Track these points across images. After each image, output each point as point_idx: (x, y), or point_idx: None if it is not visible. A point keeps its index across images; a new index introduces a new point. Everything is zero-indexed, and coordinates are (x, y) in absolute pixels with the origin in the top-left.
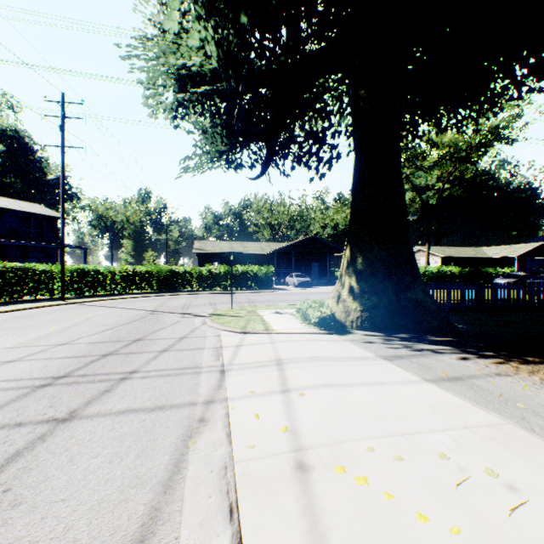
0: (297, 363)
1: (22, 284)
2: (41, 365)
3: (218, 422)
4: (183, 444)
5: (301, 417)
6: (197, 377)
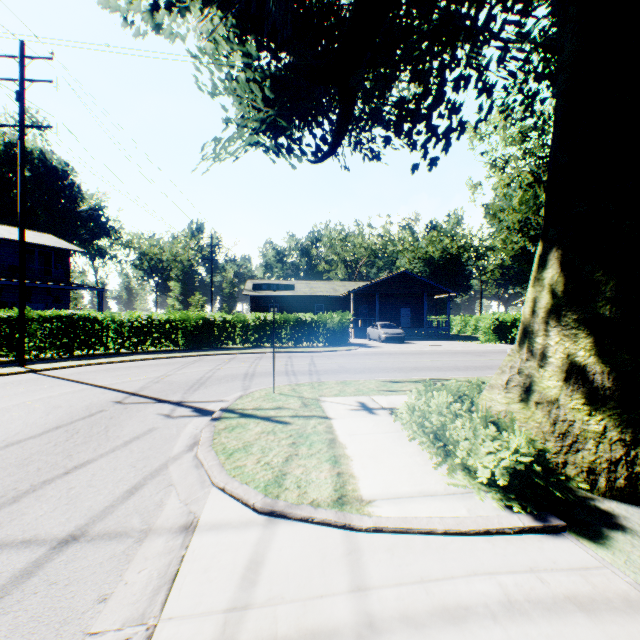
0: None
1: None
2: None
3: None
4: None
5: None
6: None
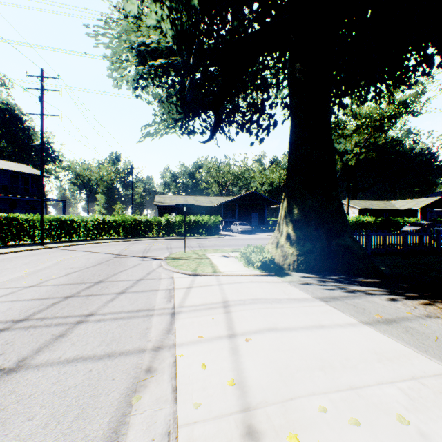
0: (243, 305)
1: (7, 231)
2: (5, 307)
3: (165, 372)
4: (126, 401)
5: (248, 367)
6: (149, 321)
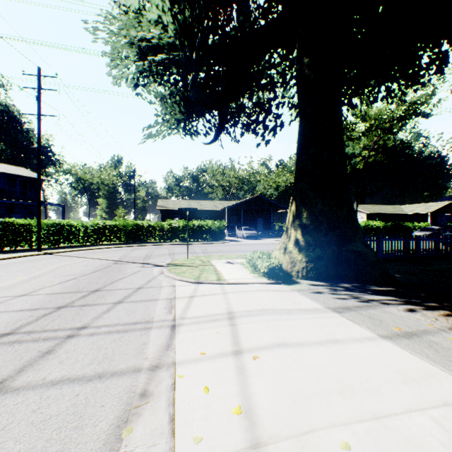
0: (249, 317)
1: (2, 236)
2: None
3: (162, 397)
4: (115, 434)
5: (256, 391)
6: (146, 334)
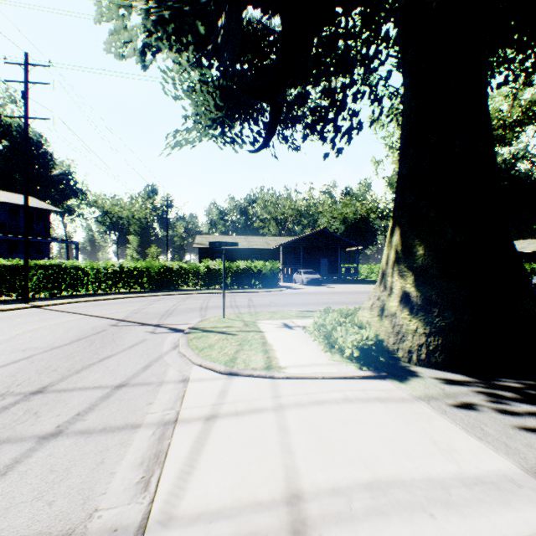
0: (349, 529)
1: None
2: None
3: None
4: None
5: None
6: None
